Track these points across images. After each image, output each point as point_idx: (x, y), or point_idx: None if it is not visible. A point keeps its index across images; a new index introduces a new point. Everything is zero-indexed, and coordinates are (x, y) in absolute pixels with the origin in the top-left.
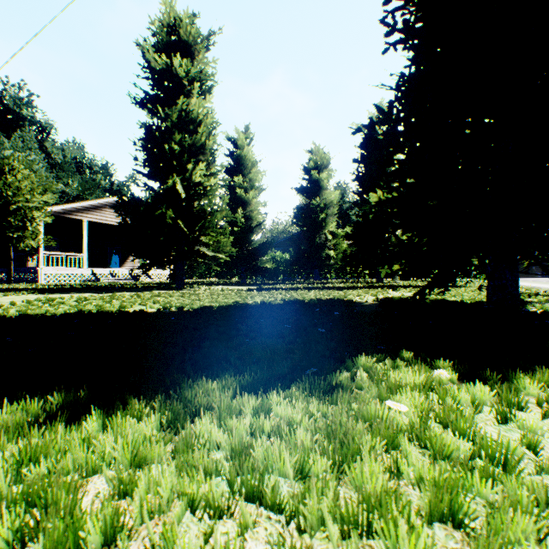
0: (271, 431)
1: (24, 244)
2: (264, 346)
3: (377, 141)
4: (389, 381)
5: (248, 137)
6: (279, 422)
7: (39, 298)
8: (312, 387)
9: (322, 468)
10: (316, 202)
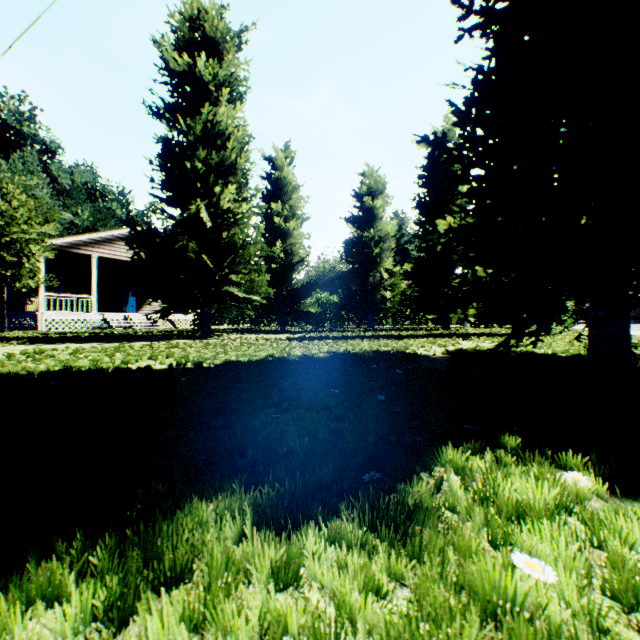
0: (299, 637)
1: (20, 283)
2: (301, 426)
3: (448, 152)
4: (499, 497)
5: (288, 156)
6: (315, 611)
7: (24, 351)
8: (375, 514)
9: None
10: (369, 235)
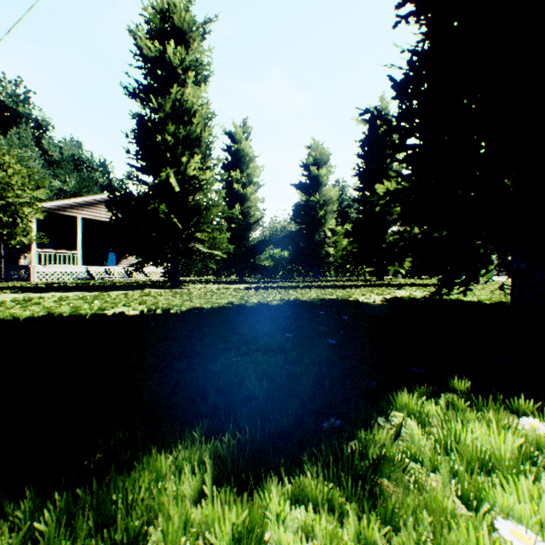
0: None
1: (15, 241)
2: (259, 369)
3: (387, 123)
4: (462, 447)
5: (246, 131)
6: None
7: (14, 299)
8: (340, 468)
9: None
10: (315, 199)
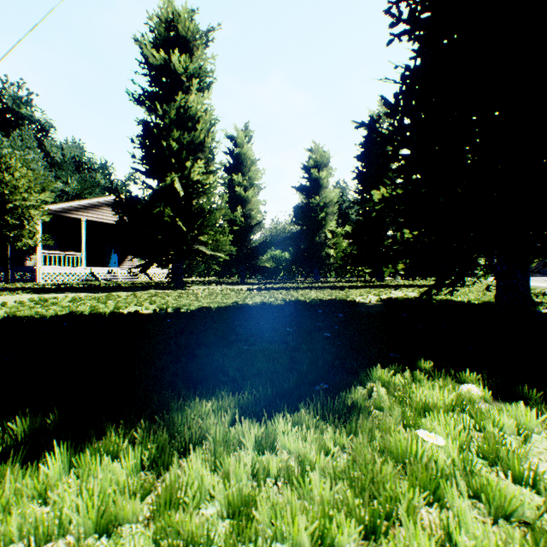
0: (278, 474)
1: (21, 242)
2: (266, 354)
3: (381, 136)
4: (412, 400)
5: (247, 135)
6: (288, 461)
7: (31, 299)
8: (325, 409)
9: (350, 539)
10: (315, 201)
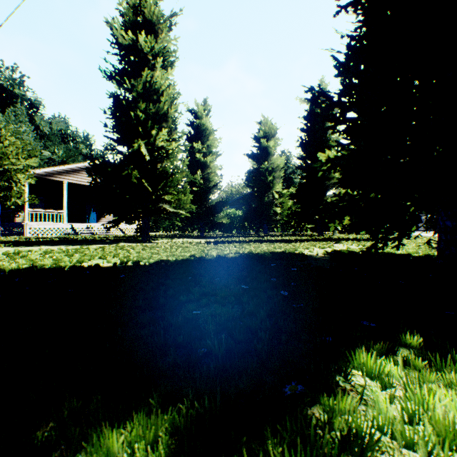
0: None
1: (11, 202)
2: (218, 322)
3: (330, 99)
4: (433, 418)
5: (206, 109)
6: None
7: (5, 252)
8: (308, 451)
9: None
10: (264, 166)
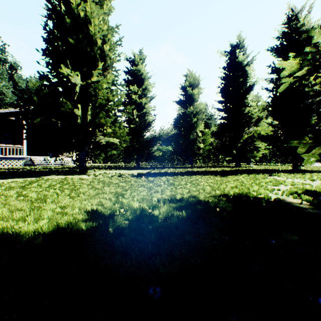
0: None
1: None
2: None
3: None
4: None
5: (141, 59)
6: None
7: None
8: None
9: None
10: (190, 110)
